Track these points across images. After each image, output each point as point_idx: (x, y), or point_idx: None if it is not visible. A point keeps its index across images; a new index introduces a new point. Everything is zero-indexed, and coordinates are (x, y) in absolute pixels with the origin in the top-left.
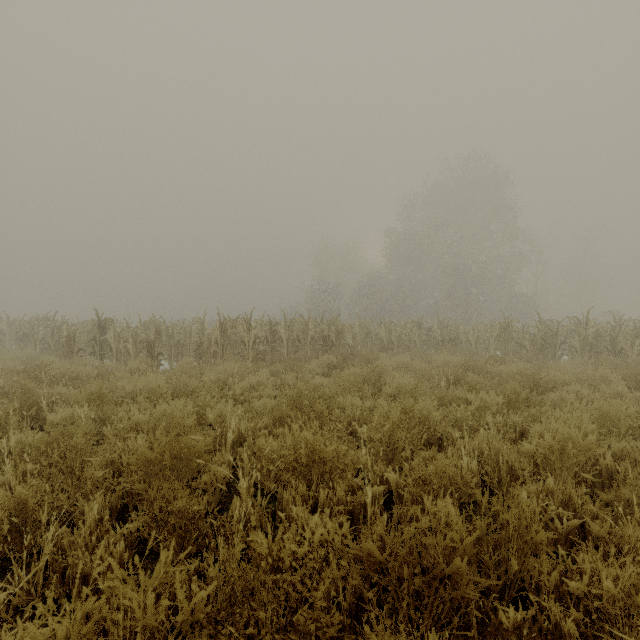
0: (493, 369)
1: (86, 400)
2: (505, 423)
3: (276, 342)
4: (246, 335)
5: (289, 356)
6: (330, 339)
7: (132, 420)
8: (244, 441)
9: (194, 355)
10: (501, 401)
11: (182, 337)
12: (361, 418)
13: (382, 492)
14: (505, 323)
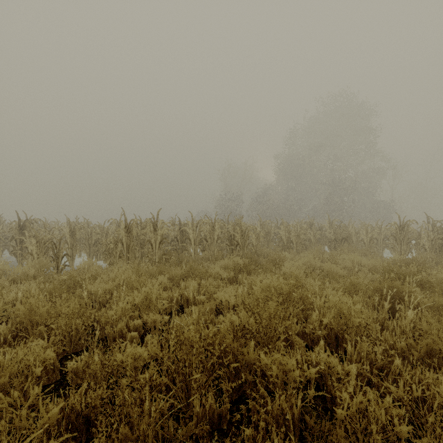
0: (433, 279)
1: None
2: None
3: (186, 241)
4: (153, 236)
5: (196, 256)
6: (235, 239)
7: None
8: None
9: (105, 254)
10: None
11: (99, 236)
12: (310, 423)
13: None
14: (400, 224)
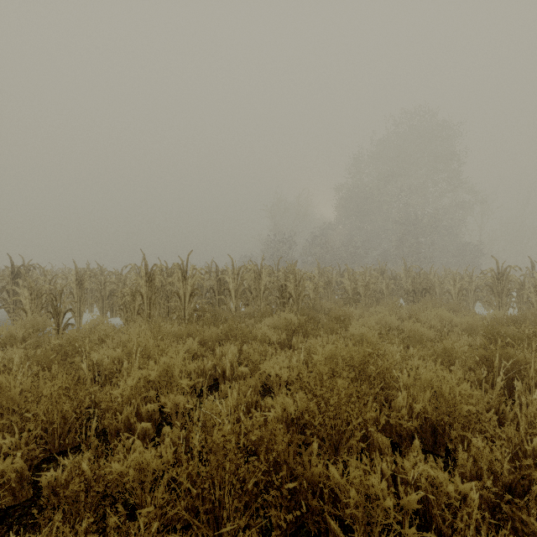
0: None
1: None
2: None
3: (225, 292)
4: (181, 286)
5: (237, 311)
6: (287, 290)
7: None
8: None
9: (120, 310)
10: None
11: (114, 287)
12: None
13: None
14: (498, 271)
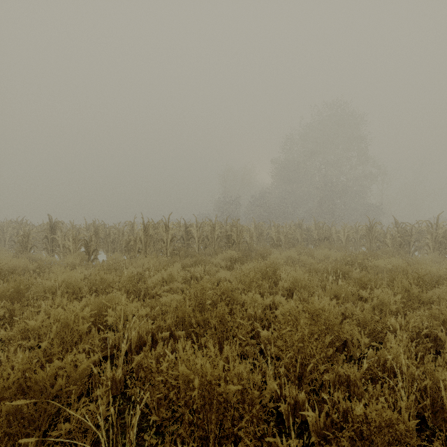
0: (371, 264)
1: (3, 296)
2: (408, 324)
3: (190, 240)
4: (165, 235)
5: (199, 251)
6: (232, 238)
7: (36, 320)
8: (144, 345)
9: (124, 250)
10: (399, 300)
11: (116, 236)
12: (262, 317)
13: (300, 444)
14: (370, 225)
